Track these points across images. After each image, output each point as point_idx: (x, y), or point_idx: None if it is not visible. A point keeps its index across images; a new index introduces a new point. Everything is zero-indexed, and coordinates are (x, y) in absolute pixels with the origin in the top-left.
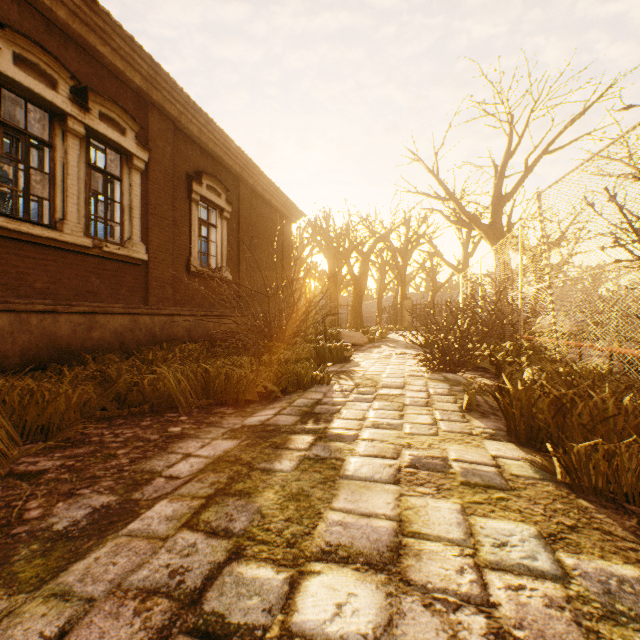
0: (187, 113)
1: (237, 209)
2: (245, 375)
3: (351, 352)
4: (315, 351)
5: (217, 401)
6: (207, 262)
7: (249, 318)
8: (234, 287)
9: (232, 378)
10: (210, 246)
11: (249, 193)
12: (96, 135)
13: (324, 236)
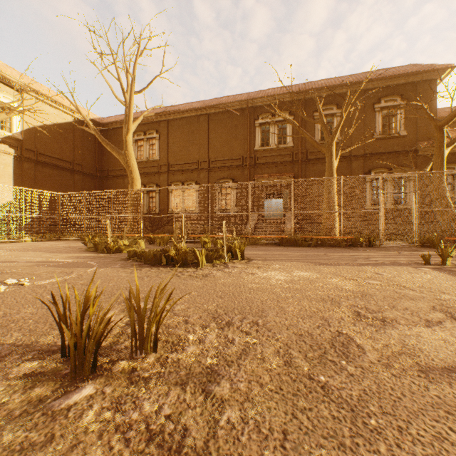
0: None
1: None
2: None
3: None
4: None
5: None
6: None
7: None
8: None
9: None
10: None
11: None
12: None
13: None
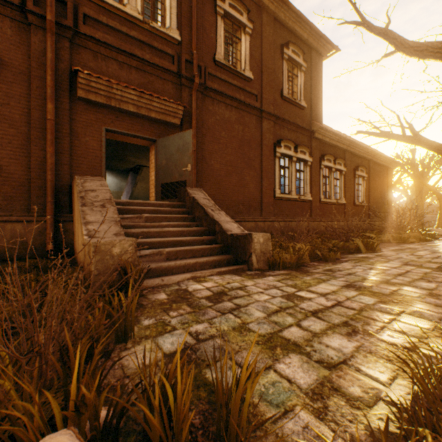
0: (356, 148)
1: (368, 174)
2: (405, 237)
3: (438, 236)
4: (421, 234)
5: (396, 242)
6: (358, 200)
7: (388, 222)
8: (367, 208)
9: (401, 237)
10: (357, 192)
11: (373, 165)
12: (335, 169)
13: (414, 173)
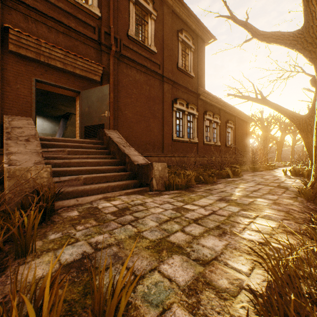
0: (227, 108)
1: (234, 126)
2: (257, 167)
3: (277, 166)
4: (267, 166)
5: (252, 171)
6: (228, 143)
7: (247, 158)
8: (234, 149)
9: (255, 167)
10: (228, 138)
11: (237, 119)
12: (213, 121)
13: (262, 126)
